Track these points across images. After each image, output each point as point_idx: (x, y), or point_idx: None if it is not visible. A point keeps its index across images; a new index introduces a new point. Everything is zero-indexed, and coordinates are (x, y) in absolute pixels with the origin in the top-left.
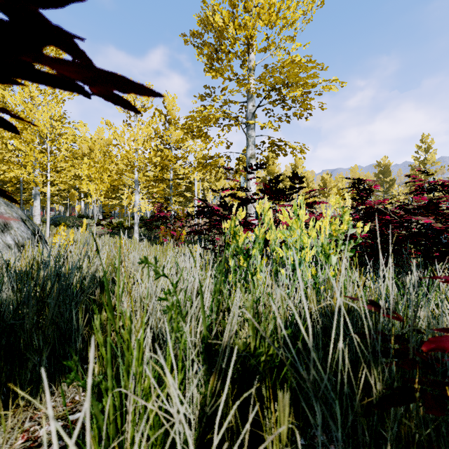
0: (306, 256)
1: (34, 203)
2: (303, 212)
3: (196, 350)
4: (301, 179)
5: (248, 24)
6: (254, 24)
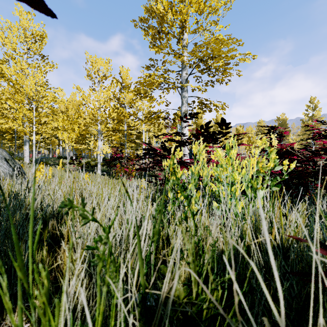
0: (237, 190)
1: (24, 148)
2: (234, 152)
3: (132, 301)
4: (227, 126)
5: (182, 10)
6: (187, 10)
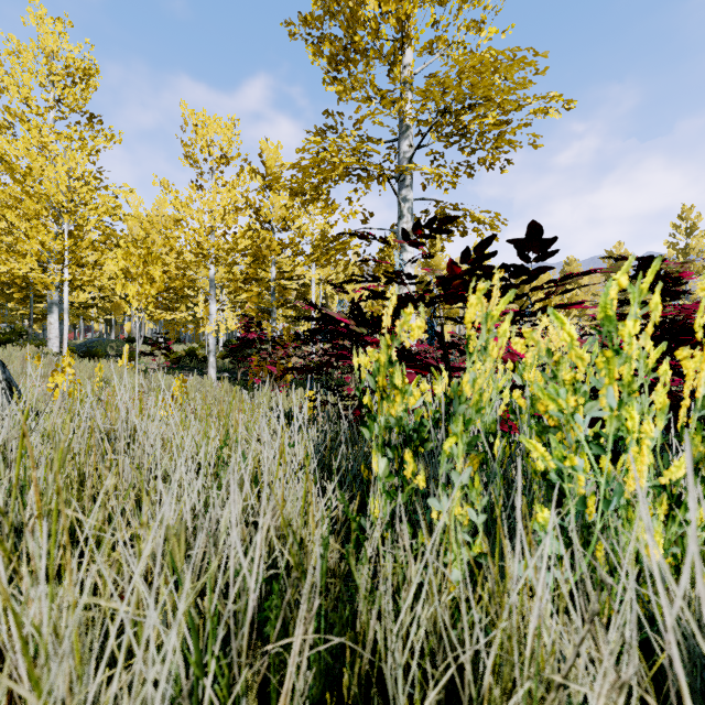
0: (630, 468)
1: (49, 319)
2: (634, 323)
3: None
4: (545, 249)
5: None
6: None
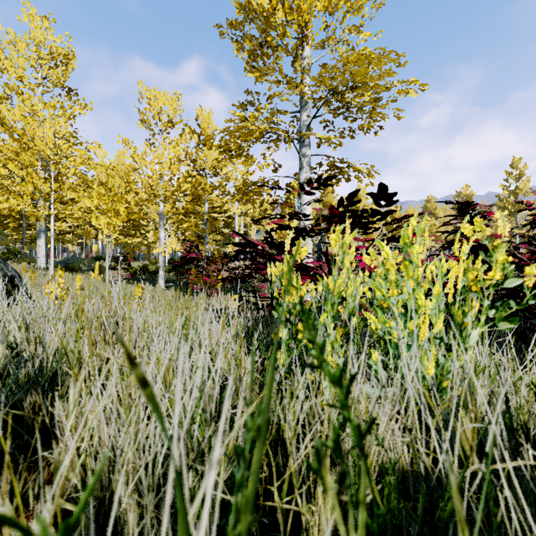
0: (422, 328)
1: (38, 242)
2: (419, 248)
3: None
4: (390, 199)
5: (301, 6)
6: (310, 6)
